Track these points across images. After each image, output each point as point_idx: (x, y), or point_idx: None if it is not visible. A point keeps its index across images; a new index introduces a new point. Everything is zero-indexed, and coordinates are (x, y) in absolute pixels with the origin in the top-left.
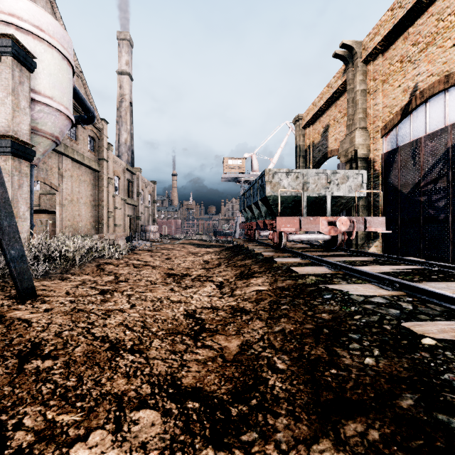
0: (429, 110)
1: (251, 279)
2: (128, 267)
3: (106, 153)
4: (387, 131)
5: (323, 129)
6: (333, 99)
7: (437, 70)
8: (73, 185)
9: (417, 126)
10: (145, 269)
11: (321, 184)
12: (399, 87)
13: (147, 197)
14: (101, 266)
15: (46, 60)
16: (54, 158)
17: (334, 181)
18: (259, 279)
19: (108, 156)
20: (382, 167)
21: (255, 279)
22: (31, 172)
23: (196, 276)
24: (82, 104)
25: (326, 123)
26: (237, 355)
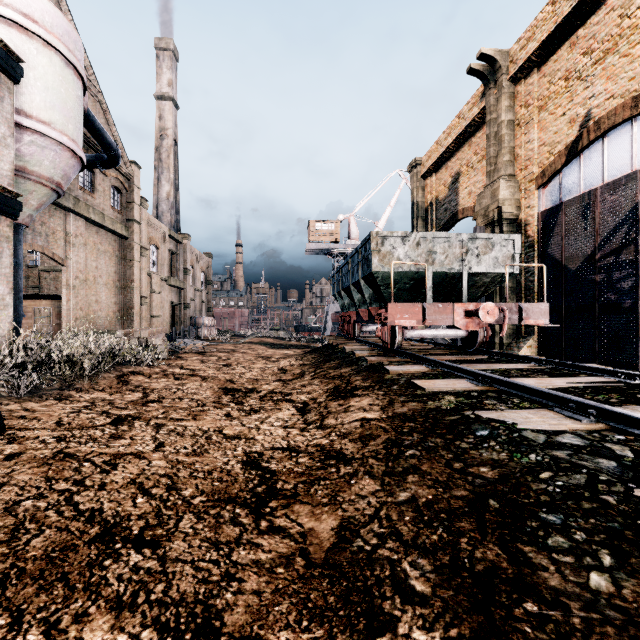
0: (607, 148)
1: (351, 398)
2: (165, 379)
3: (137, 212)
4: (545, 179)
5: (452, 178)
6: (466, 136)
7: (620, 89)
8: (88, 258)
9: (590, 172)
10: (191, 381)
11: (454, 255)
12: (564, 115)
13: (199, 277)
14: (124, 377)
15: (40, 67)
16: (58, 217)
17: (473, 250)
18: (363, 399)
19: (141, 215)
20: (539, 232)
21: (358, 398)
22: (19, 236)
23: (267, 393)
24: (100, 138)
25: (456, 170)
26: (331, 550)
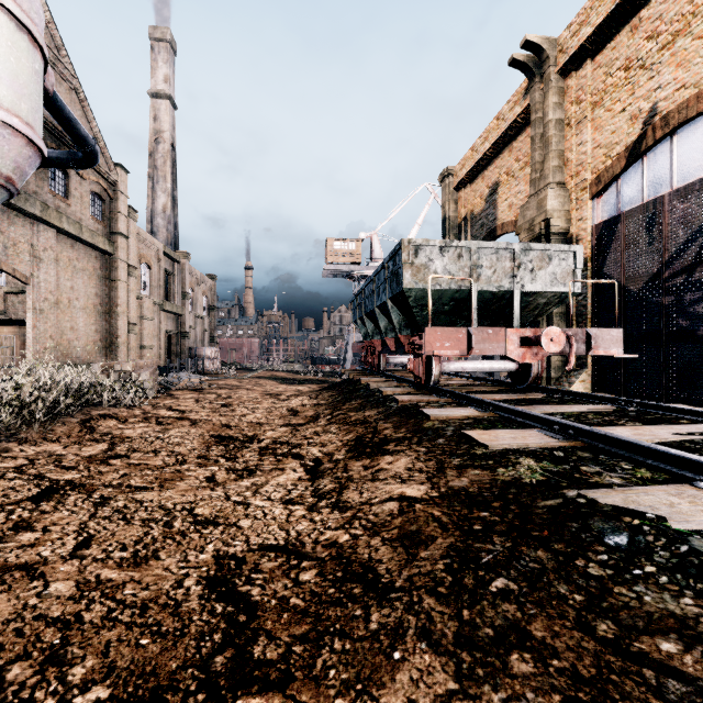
0: (677, 148)
1: (380, 457)
2: (145, 424)
3: (124, 224)
4: (601, 187)
5: (489, 189)
6: (507, 140)
7: (694, 77)
8: (61, 276)
9: (656, 177)
10: (177, 426)
11: (503, 269)
12: (624, 111)
13: (200, 302)
14: (91, 422)
15: None
16: (21, 225)
17: (526, 264)
18: (398, 458)
19: (128, 228)
20: (593, 248)
21: (390, 458)
22: None
23: (270, 443)
24: (72, 129)
25: (494, 179)
26: None
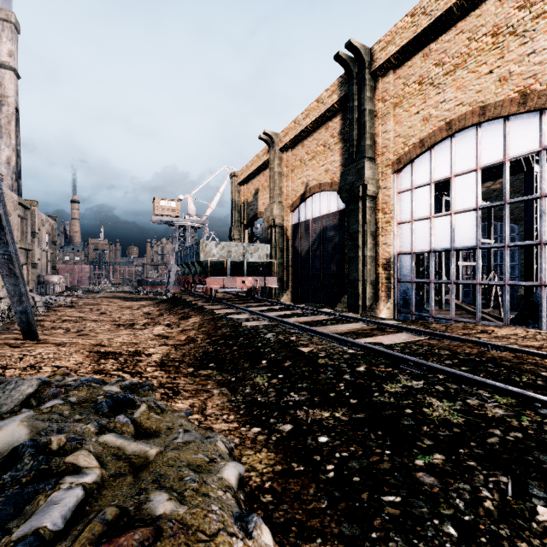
0: (313, 202)
1: (189, 318)
2: (67, 322)
3: None
4: (293, 208)
5: (255, 191)
6: (261, 169)
7: (317, 177)
8: None
9: (309, 211)
10: (88, 322)
11: (240, 253)
12: (300, 179)
13: (44, 238)
14: (37, 323)
15: None
16: None
17: (249, 251)
18: (194, 318)
19: None
20: (291, 235)
21: (192, 318)
22: None
23: (145, 324)
24: None
25: (257, 187)
26: (185, 339)
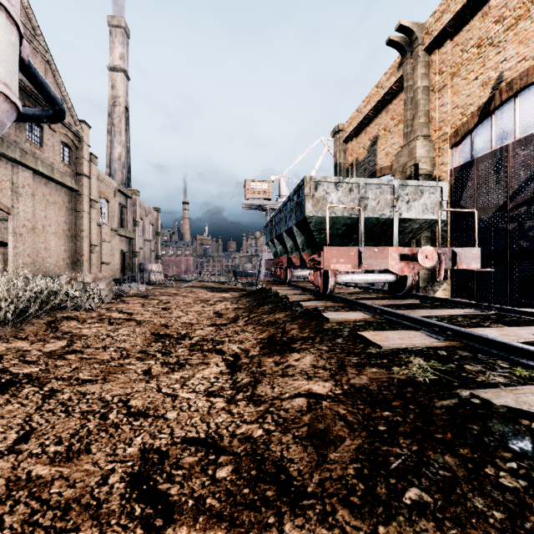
0: (519, 107)
1: (289, 354)
2: (99, 324)
3: (87, 167)
4: (458, 138)
5: (371, 141)
6: (384, 103)
7: (532, 51)
8: (36, 208)
9: (502, 130)
10: (125, 326)
11: (385, 201)
12: (476, 79)
13: (148, 229)
14: (55, 323)
15: None
16: (4, 167)
17: (403, 197)
18: (304, 356)
19: (90, 171)
20: (452, 186)
21: (297, 355)
22: None
23: (198, 340)
24: (44, 91)
25: (374, 134)
26: None
